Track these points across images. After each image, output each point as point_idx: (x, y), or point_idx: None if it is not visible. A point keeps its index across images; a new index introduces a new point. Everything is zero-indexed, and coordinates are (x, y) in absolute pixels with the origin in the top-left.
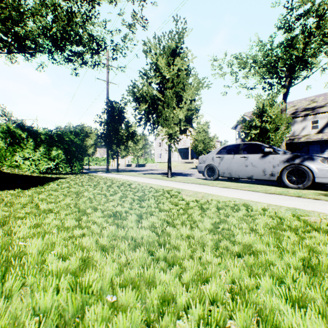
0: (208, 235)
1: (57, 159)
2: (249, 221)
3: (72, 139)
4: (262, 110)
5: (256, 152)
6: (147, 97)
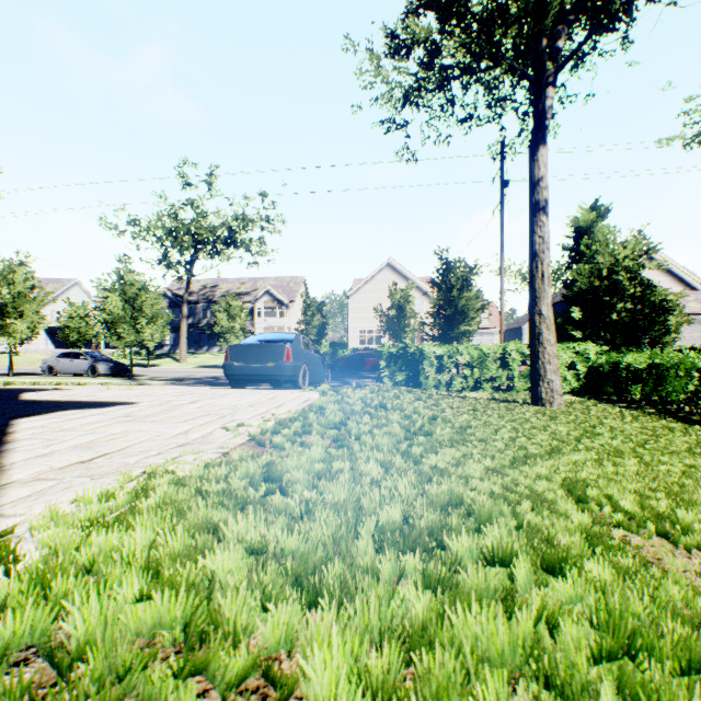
0: None
1: None
2: None
3: None
4: None
5: (80, 358)
6: None
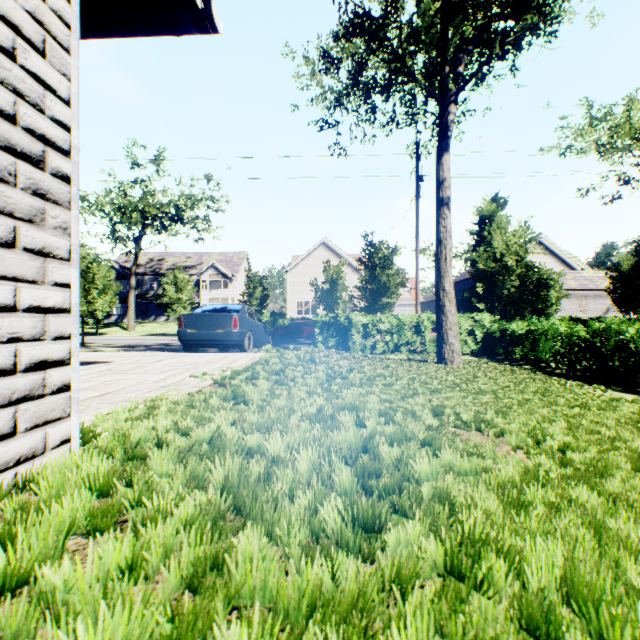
0: None
1: None
2: None
3: None
4: None
5: None
6: None
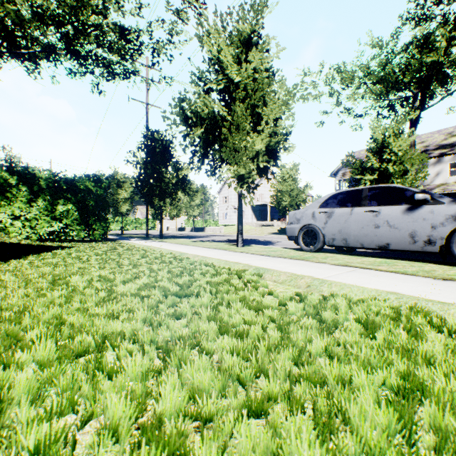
0: None
1: (66, 218)
2: None
3: (89, 187)
4: (381, 145)
5: (395, 203)
6: (204, 112)
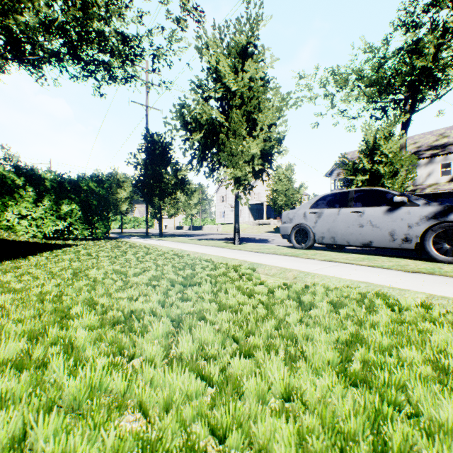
0: (337, 387)
1: (70, 218)
2: (418, 340)
3: (92, 187)
4: (372, 147)
5: (377, 204)
6: (203, 119)
